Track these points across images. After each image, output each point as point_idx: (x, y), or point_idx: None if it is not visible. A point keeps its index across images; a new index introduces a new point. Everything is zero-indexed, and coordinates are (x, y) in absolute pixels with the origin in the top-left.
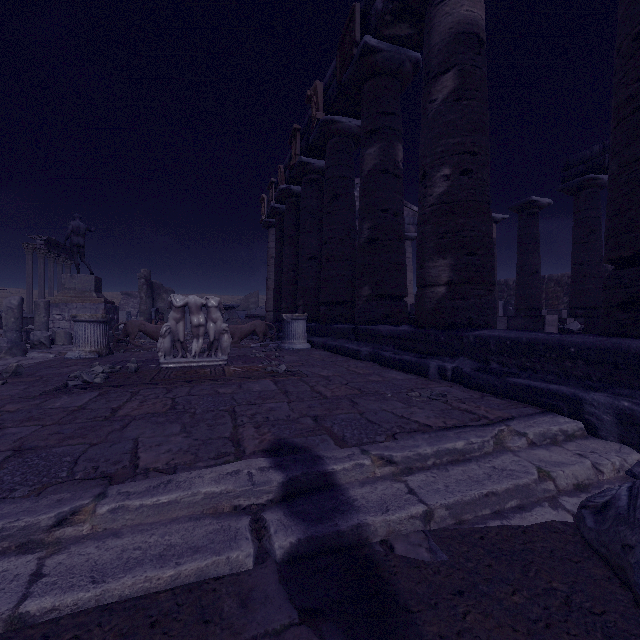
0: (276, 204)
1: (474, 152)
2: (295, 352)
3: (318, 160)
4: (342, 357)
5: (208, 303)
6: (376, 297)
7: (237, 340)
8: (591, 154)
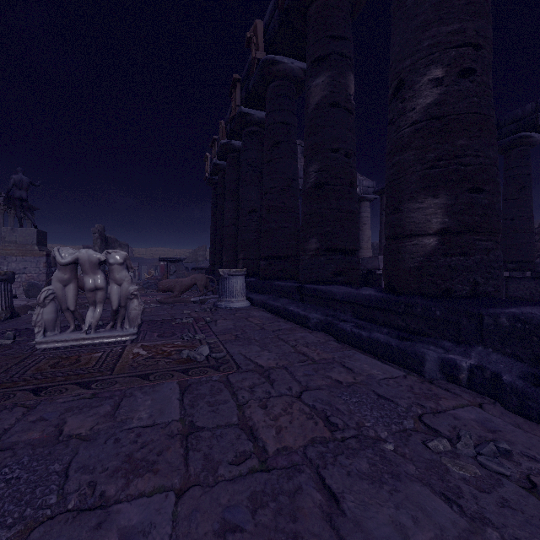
0: (218, 161)
1: (477, 45)
2: (231, 313)
3: (258, 111)
4: (285, 322)
5: (109, 259)
6: (325, 251)
7: (177, 294)
8: (523, 113)
